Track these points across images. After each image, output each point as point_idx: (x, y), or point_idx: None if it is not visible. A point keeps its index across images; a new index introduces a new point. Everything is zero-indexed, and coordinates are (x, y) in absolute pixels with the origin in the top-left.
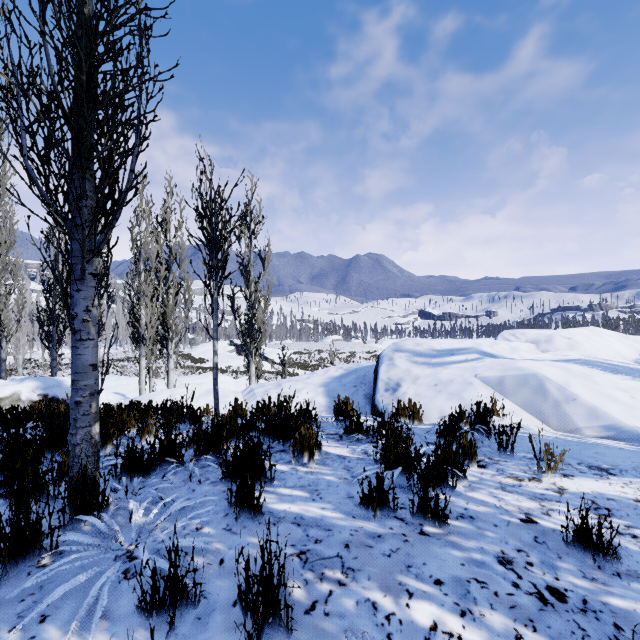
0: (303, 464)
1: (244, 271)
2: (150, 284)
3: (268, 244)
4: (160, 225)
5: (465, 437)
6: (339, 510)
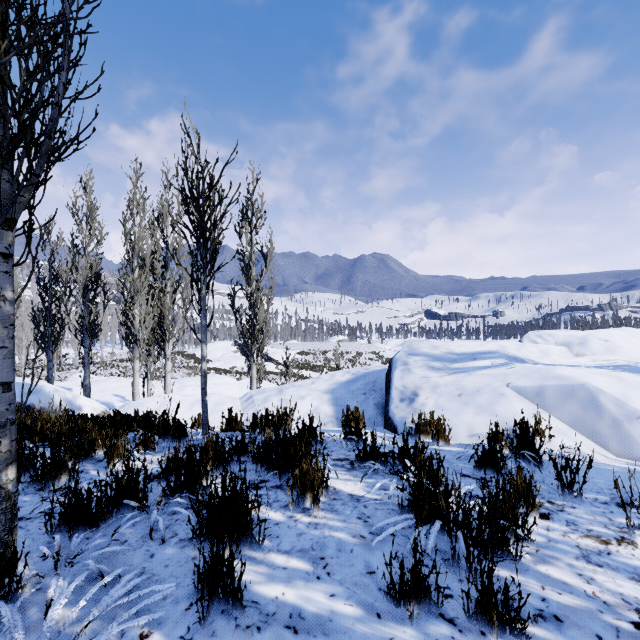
0: (304, 510)
1: (245, 268)
2: (144, 282)
3: (270, 240)
4: (156, 220)
5: (519, 475)
6: (356, 599)
